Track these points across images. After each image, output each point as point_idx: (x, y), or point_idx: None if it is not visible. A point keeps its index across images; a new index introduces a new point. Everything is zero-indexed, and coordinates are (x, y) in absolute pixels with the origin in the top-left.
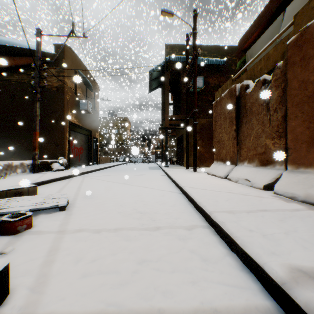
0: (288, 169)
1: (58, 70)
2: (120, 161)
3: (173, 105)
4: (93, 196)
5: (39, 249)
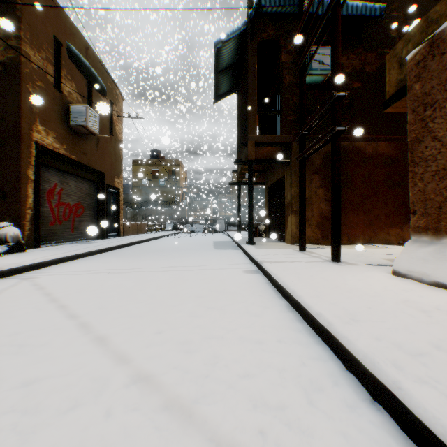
0: None
1: None
2: (167, 230)
3: (259, 127)
4: None
5: None
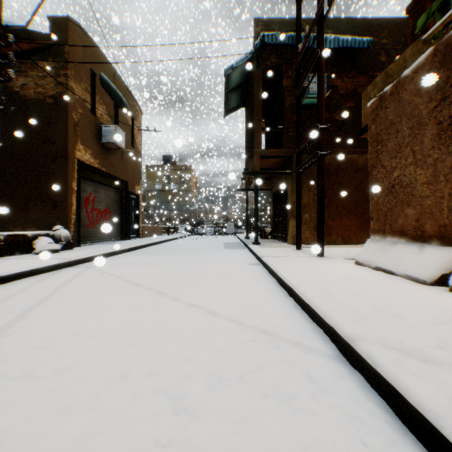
0: None
1: (56, 66)
2: (179, 232)
3: (266, 138)
4: (1, 382)
5: None
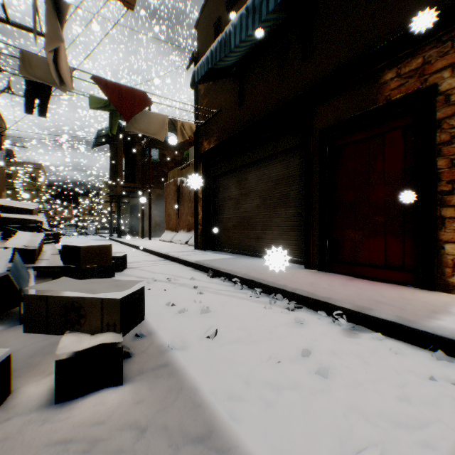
0: None
1: None
2: None
3: (125, 167)
4: None
5: None
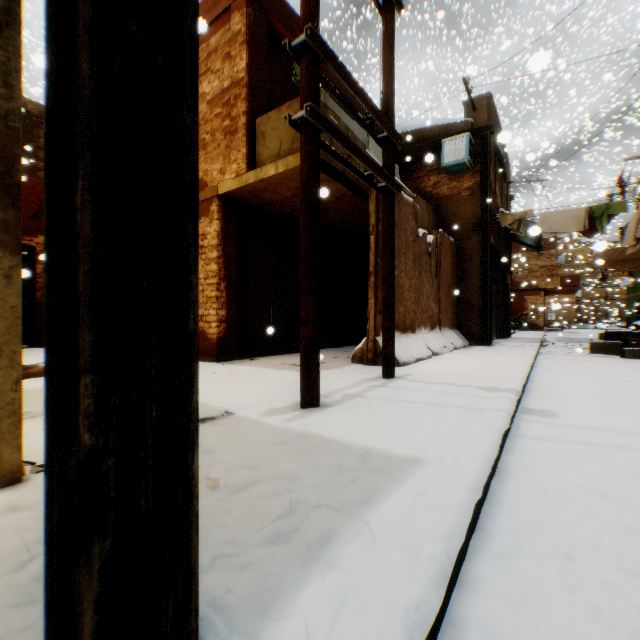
0: (442, 330)
1: None
2: None
3: None
4: None
5: (637, 361)
